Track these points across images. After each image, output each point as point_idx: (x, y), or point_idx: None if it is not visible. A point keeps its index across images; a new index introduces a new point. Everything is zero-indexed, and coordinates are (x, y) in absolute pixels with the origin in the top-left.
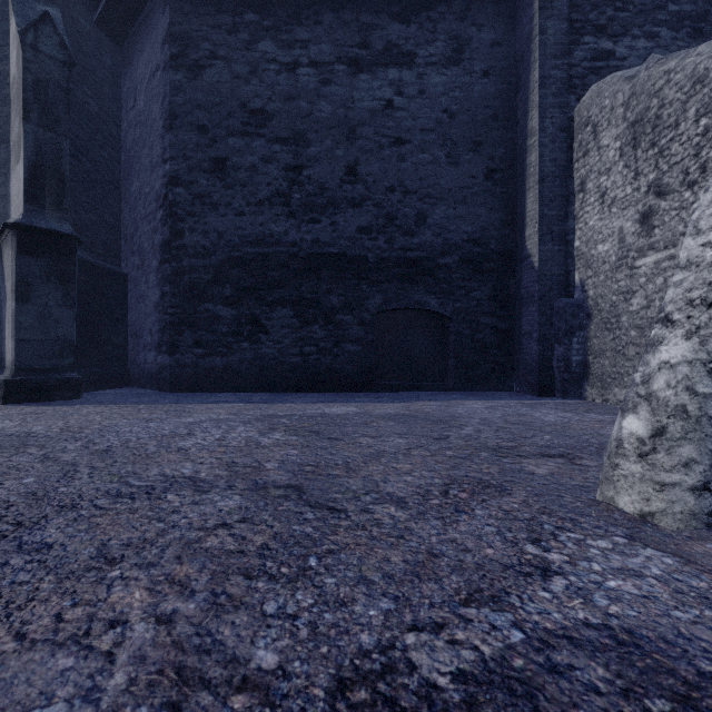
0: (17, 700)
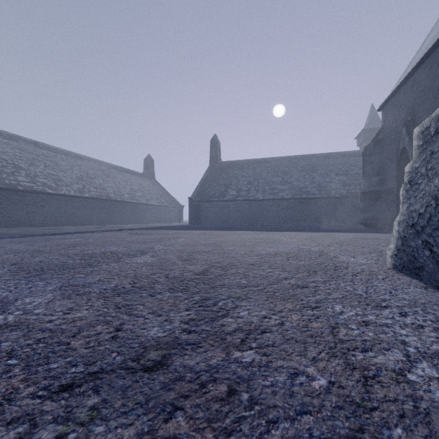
0: (318, 248)
